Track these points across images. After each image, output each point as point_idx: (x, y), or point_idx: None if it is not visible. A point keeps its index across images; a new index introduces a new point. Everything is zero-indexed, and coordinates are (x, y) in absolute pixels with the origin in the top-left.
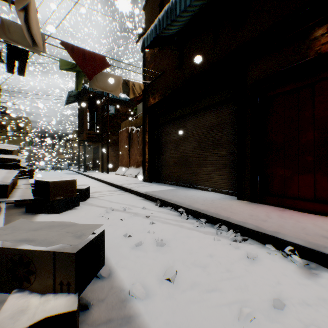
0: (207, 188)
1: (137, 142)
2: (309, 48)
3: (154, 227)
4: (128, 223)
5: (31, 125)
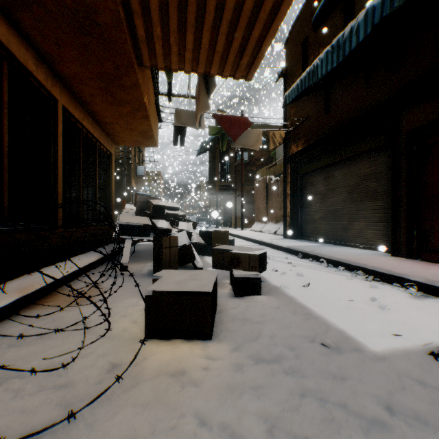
0: (359, 245)
1: (276, 193)
2: None
3: (295, 269)
4: (273, 265)
5: (162, 179)
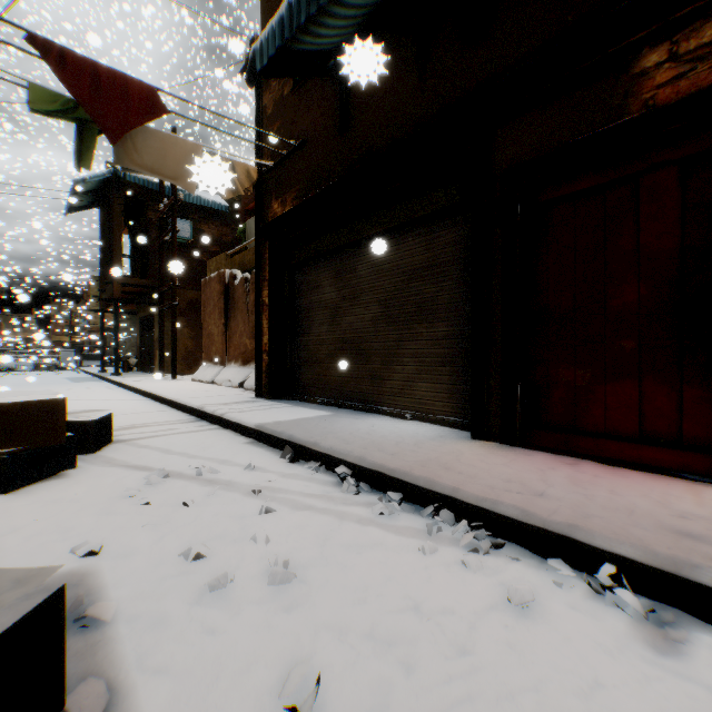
0: (404, 412)
1: (245, 305)
2: (631, 94)
3: (270, 523)
4: (201, 514)
5: None
